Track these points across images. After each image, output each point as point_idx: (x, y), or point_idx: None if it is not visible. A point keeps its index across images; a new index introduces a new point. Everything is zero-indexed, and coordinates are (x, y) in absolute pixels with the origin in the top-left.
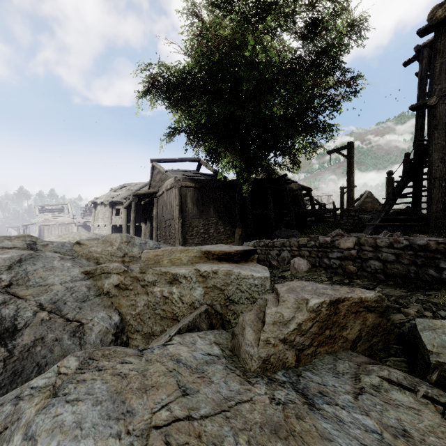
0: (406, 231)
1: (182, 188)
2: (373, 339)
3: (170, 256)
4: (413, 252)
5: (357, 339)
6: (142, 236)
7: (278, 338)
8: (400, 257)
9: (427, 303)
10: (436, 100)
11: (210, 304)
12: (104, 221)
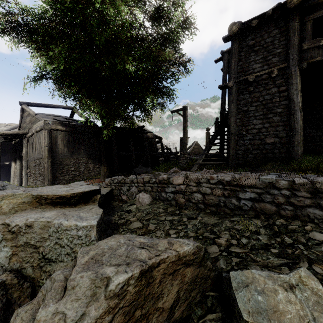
0: (217, 168)
1: (53, 131)
2: (192, 293)
3: None
4: (222, 186)
5: (174, 304)
6: (11, 174)
7: None
8: (214, 190)
9: (232, 229)
10: (232, 83)
11: (17, 268)
12: None
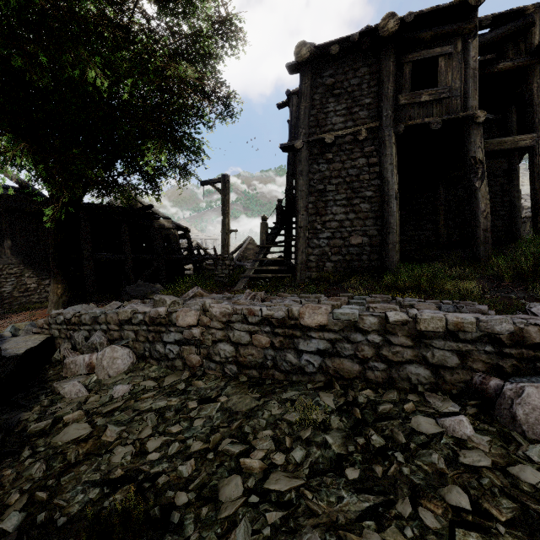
0: (277, 284)
1: None
2: None
3: None
4: (271, 329)
5: None
6: None
7: None
8: (255, 337)
9: (282, 423)
10: (301, 144)
11: None
12: None
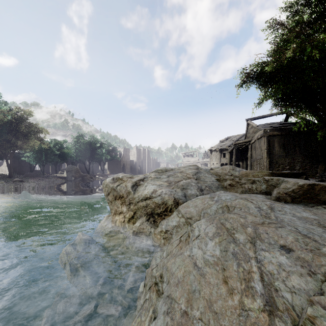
0: None
1: (270, 136)
2: None
3: (252, 173)
4: None
5: None
6: None
7: (283, 192)
8: None
9: None
10: None
11: (268, 191)
12: (216, 161)
